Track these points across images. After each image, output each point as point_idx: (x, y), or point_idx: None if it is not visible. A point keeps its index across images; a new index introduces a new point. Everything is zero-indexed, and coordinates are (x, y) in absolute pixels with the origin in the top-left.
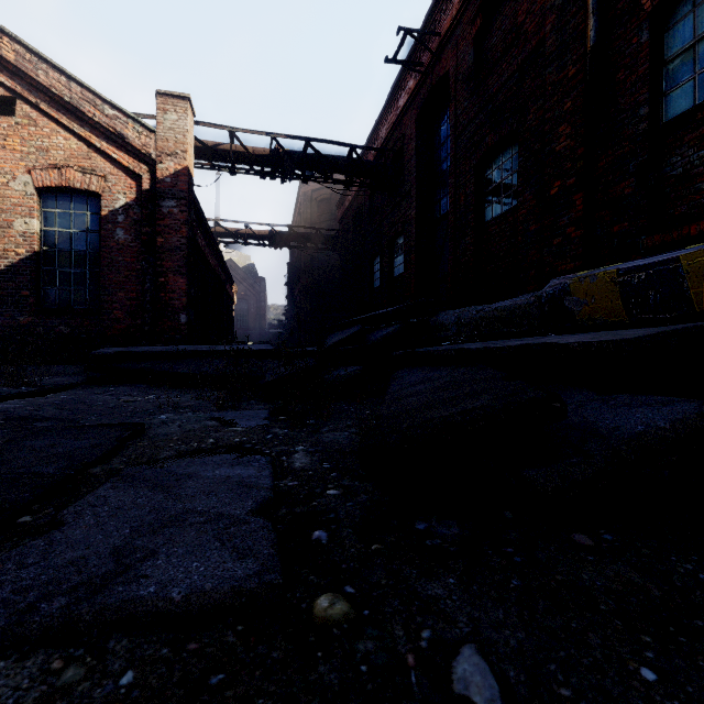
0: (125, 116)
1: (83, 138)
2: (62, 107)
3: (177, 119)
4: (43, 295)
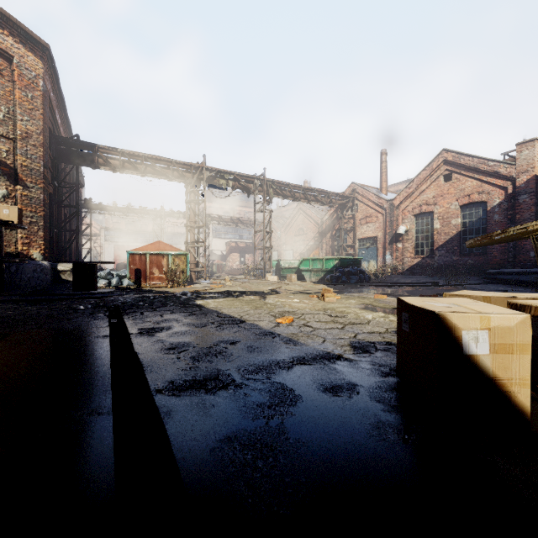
0: (499, 162)
1: (478, 179)
2: (469, 169)
3: (528, 153)
4: (462, 248)
